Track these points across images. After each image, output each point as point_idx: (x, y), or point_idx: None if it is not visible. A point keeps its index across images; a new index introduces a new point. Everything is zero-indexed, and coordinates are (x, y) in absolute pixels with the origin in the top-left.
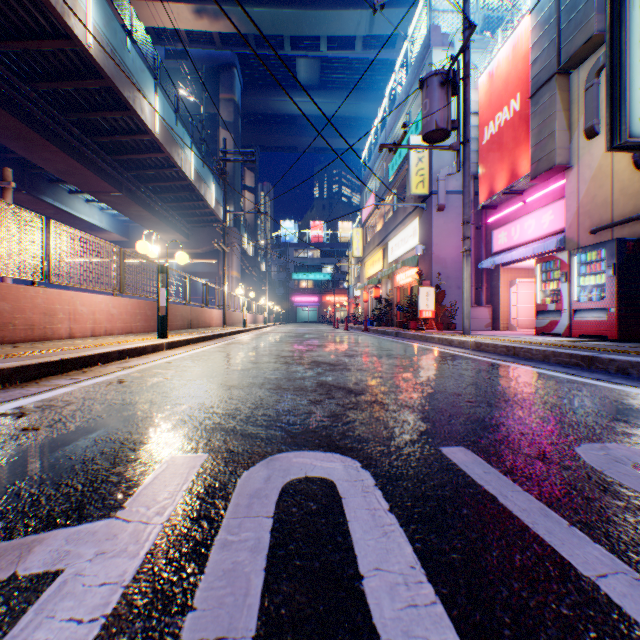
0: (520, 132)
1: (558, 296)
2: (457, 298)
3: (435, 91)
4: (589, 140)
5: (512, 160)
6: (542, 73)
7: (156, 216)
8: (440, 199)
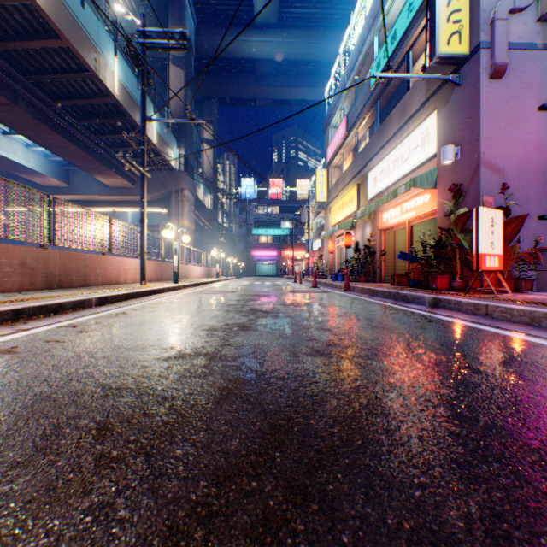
0: None
1: None
2: (525, 234)
3: None
4: None
5: None
6: None
7: (82, 149)
8: (498, 54)
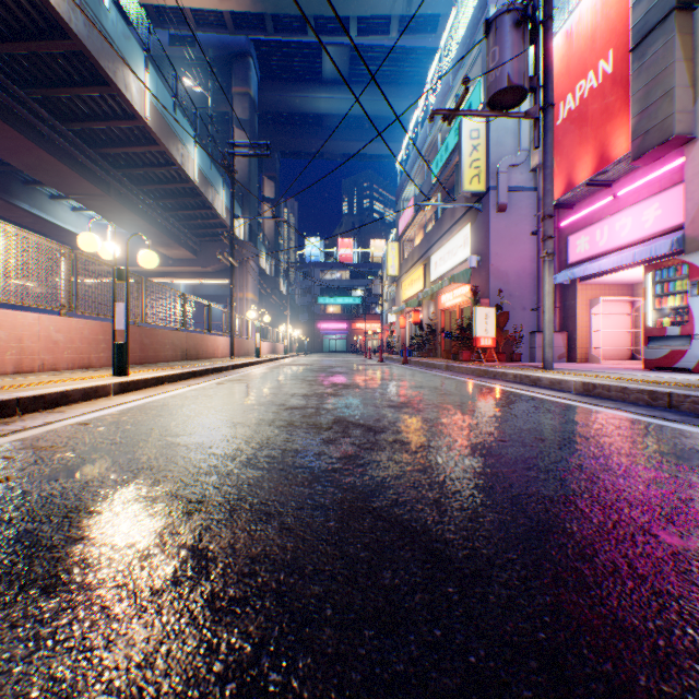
0: (614, 101)
1: (684, 316)
2: (522, 322)
3: (507, 34)
4: None
5: (601, 139)
6: (652, 13)
7: (155, 226)
8: (501, 196)
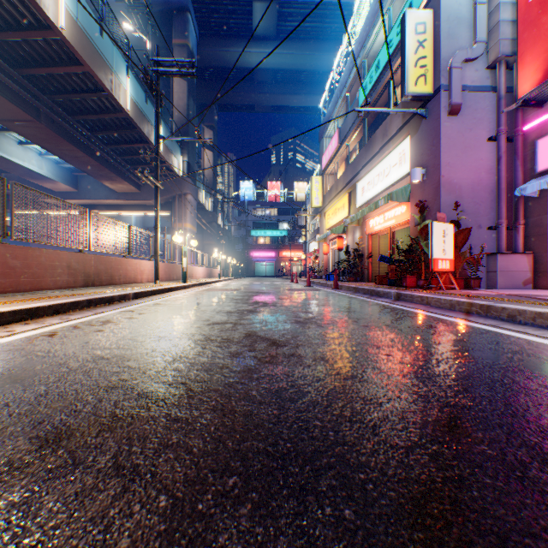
0: None
1: None
2: (477, 242)
3: None
4: None
5: None
6: None
7: (94, 158)
8: (454, 96)
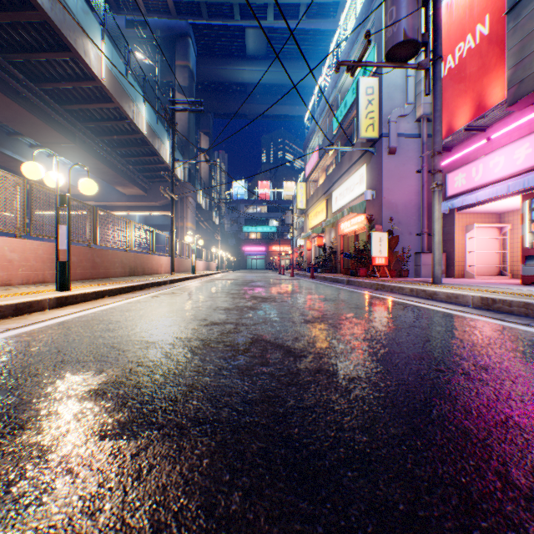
0: (490, 57)
1: None
2: (408, 244)
3: None
4: None
5: (478, 91)
6: None
7: (113, 169)
8: (391, 141)
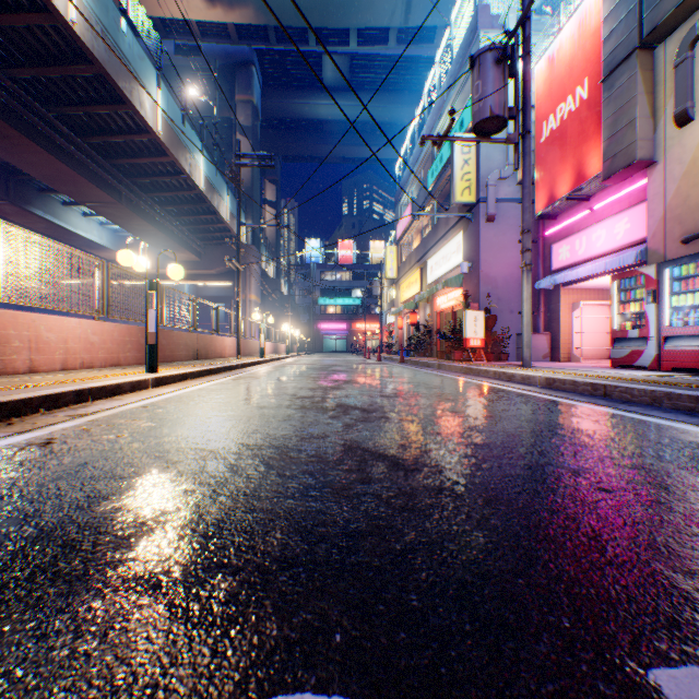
0: (589, 124)
1: (642, 320)
2: (509, 324)
3: (489, 70)
4: (680, 128)
5: (578, 159)
6: (618, 50)
7: (162, 231)
8: (490, 208)
